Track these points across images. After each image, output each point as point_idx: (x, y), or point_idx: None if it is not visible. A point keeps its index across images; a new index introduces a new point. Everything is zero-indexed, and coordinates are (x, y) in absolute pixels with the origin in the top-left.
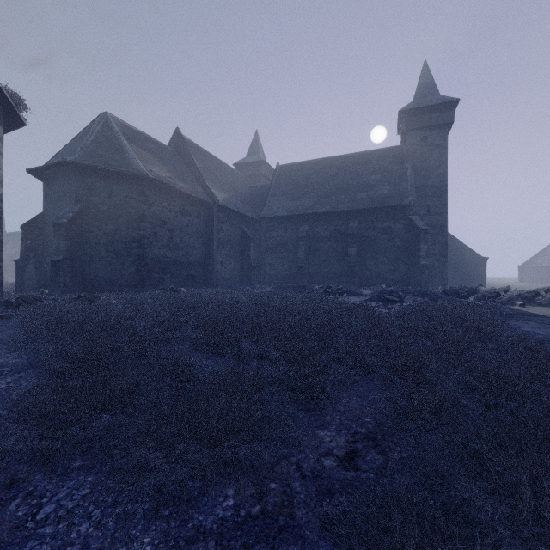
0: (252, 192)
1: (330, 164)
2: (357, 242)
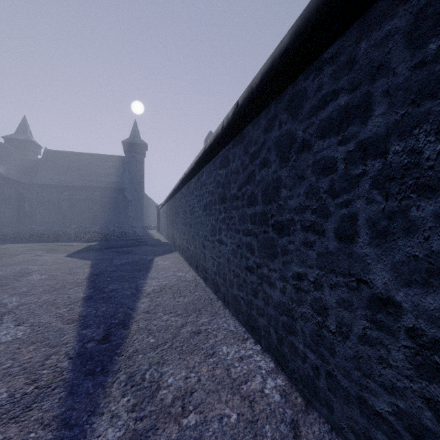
0: (23, 164)
1: (84, 157)
2: (100, 203)
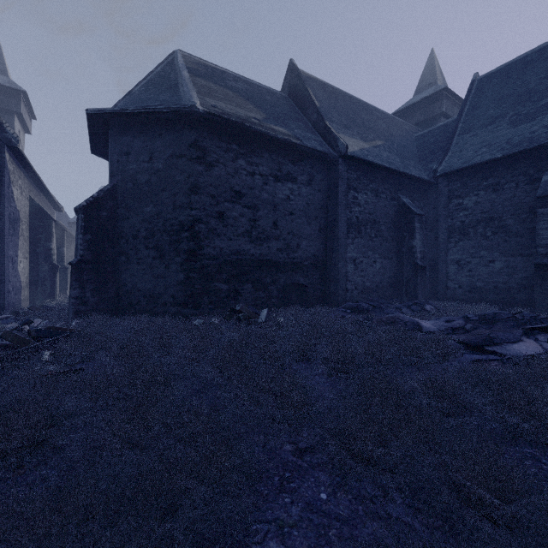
0: (421, 142)
1: None
2: None
